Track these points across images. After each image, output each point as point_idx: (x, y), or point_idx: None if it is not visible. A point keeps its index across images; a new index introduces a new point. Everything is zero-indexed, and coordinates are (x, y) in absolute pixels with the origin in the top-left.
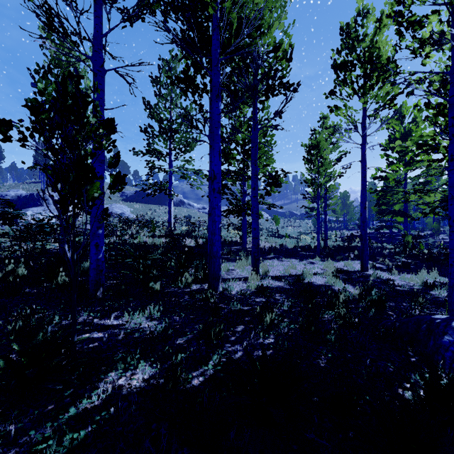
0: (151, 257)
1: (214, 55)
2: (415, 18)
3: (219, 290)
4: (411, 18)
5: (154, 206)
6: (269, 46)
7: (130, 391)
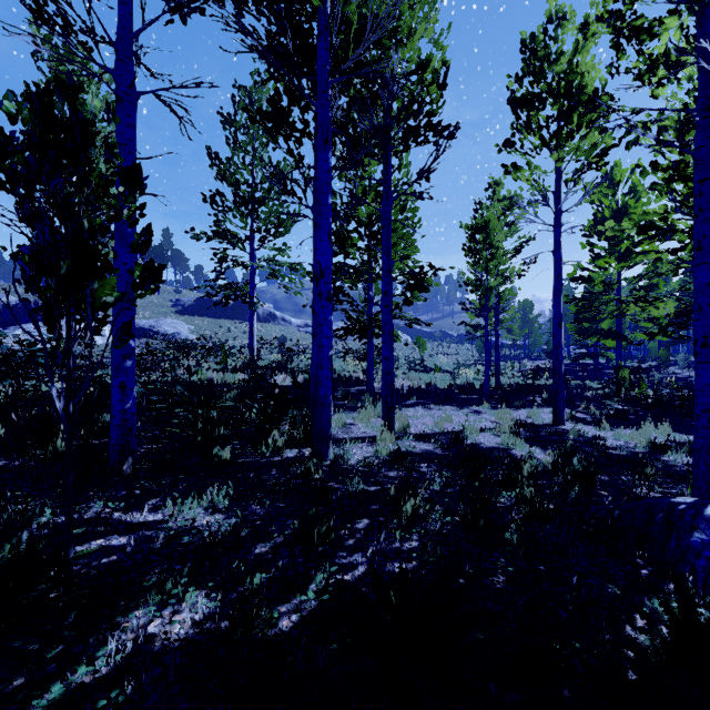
0: (218, 405)
1: (321, 75)
2: (642, 22)
3: (329, 459)
4: (636, 21)
5: (227, 322)
6: (411, 64)
7: (169, 646)
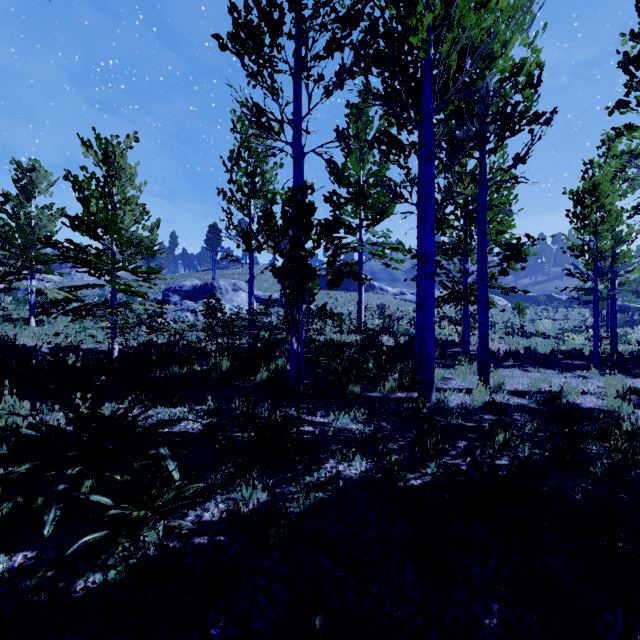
0: (345, 357)
1: (426, 107)
2: None
3: (432, 400)
4: None
5: (335, 293)
6: (505, 72)
7: (351, 477)
